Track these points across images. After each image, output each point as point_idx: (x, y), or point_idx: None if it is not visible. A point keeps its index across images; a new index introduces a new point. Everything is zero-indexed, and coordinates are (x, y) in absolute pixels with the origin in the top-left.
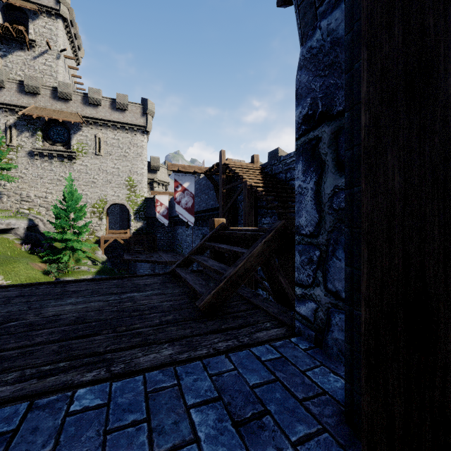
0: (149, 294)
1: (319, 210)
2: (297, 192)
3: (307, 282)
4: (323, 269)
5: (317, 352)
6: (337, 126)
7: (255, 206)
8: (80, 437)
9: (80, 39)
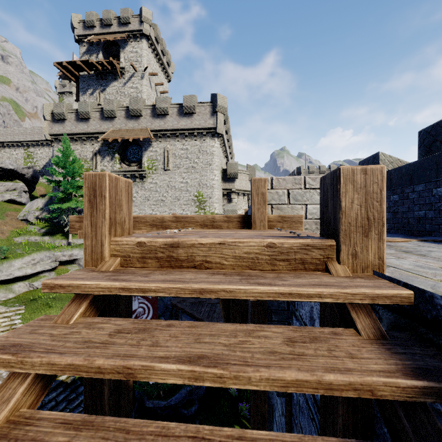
0: None
1: None
2: None
3: None
4: None
5: None
6: None
7: None
8: None
9: (169, 54)
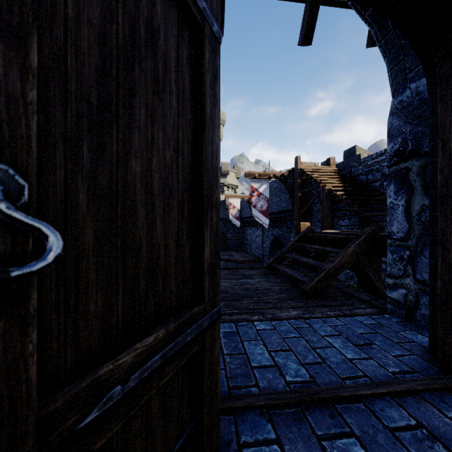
0: (257, 281)
1: (409, 221)
2: (388, 207)
3: (398, 274)
4: (412, 264)
5: (407, 324)
6: (425, 162)
7: (333, 209)
8: (271, 337)
9: None
